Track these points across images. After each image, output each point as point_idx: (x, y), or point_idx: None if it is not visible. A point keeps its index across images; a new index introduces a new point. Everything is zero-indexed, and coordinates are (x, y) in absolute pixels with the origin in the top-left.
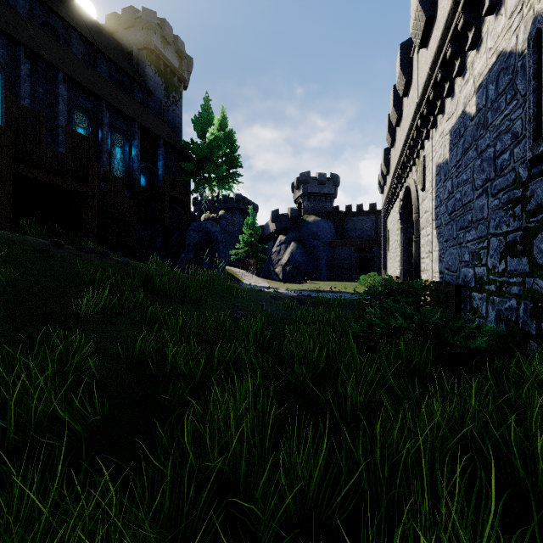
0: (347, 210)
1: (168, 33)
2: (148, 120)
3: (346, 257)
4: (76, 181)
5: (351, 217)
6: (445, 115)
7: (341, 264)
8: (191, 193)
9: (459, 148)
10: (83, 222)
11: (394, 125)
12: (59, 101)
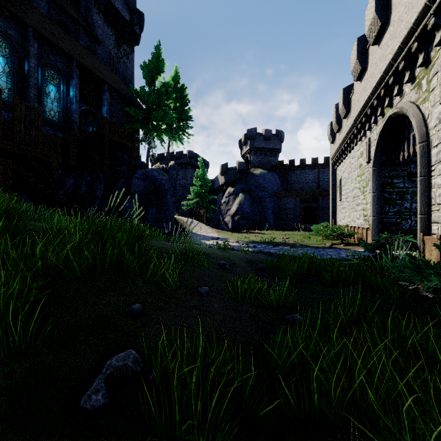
0: (290, 164)
1: None
2: (92, 63)
3: (291, 207)
4: None
5: (295, 171)
6: None
7: (287, 214)
8: (139, 142)
9: None
10: None
11: (370, 43)
12: None
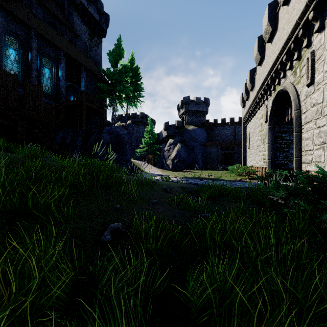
0: (214, 122)
1: None
2: (73, 52)
3: (215, 153)
4: None
5: (217, 127)
6: None
7: (211, 158)
8: (106, 107)
9: None
10: None
11: (266, 42)
12: None
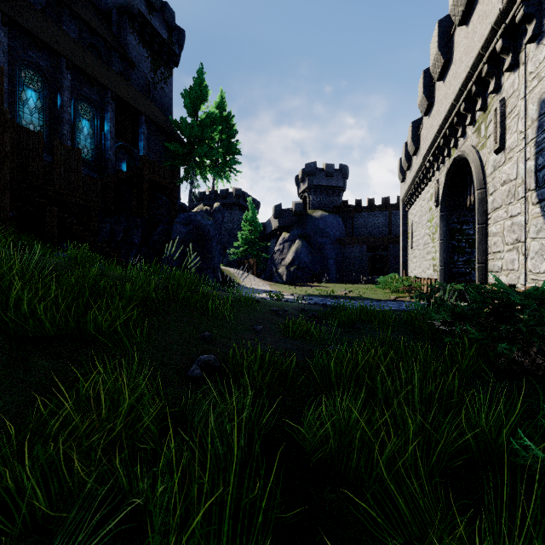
0: (357, 205)
1: None
2: (127, 92)
3: (357, 256)
4: None
5: (362, 213)
6: None
7: (351, 264)
8: (180, 181)
9: None
10: None
11: (435, 79)
12: None
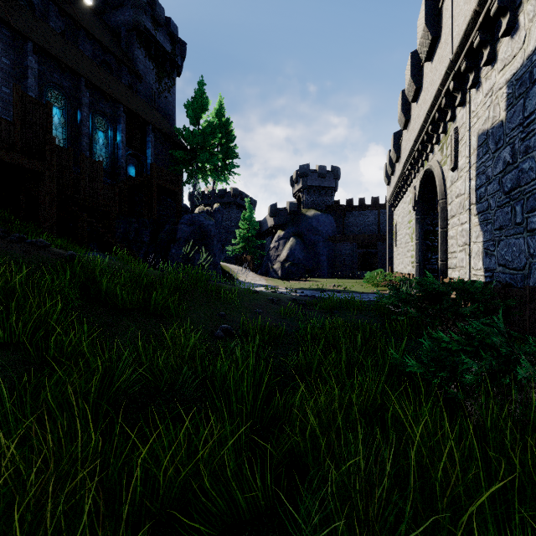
0: (348, 205)
1: (159, 14)
2: (136, 104)
3: (348, 253)
4: (28, 156)
5: (352, 212)
6: (498, 64)
7: (342, 260)
8: (183, 184)
9: (529, 98)
10: (39, 208)
11: (410, 101)
12: (29, 74)
